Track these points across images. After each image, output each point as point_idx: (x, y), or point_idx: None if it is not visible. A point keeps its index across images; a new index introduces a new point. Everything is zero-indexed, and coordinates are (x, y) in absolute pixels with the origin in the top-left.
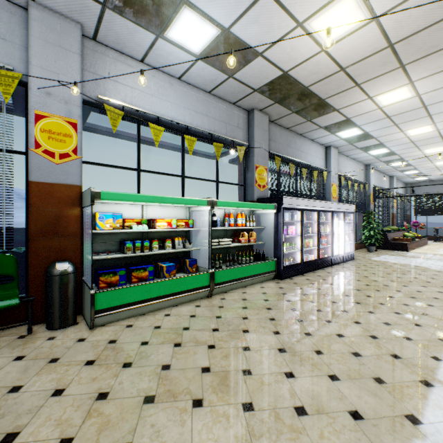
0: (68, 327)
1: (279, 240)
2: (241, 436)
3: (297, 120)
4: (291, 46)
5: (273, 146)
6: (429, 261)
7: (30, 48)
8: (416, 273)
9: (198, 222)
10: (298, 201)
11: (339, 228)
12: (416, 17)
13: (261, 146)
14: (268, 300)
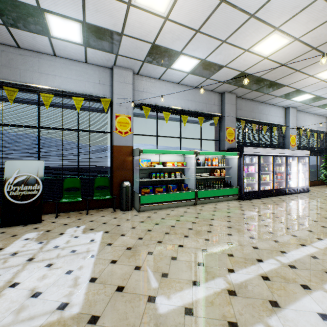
0: (129, 210)
1: (241, 175)
2: (202, 245)
3: (257, 94)
4: (243, 60)
5: (239, 113)
6: None
7: (113, 86)
8: None
9: (189, 163)
10: (256, 149)
11: (294, 168)
12: (326, 33)
13: (230, 115)
14: (229, 209)
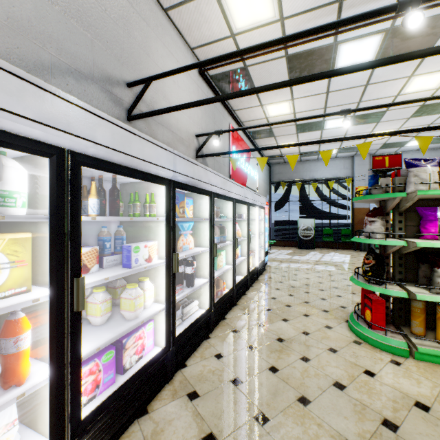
0: (366, 252)
1: None
2: None
3: None
4: None
5: None
6: None
7: (354, 169)
8: None
9: None
10: None
11: None
12: None
13: None
14: None
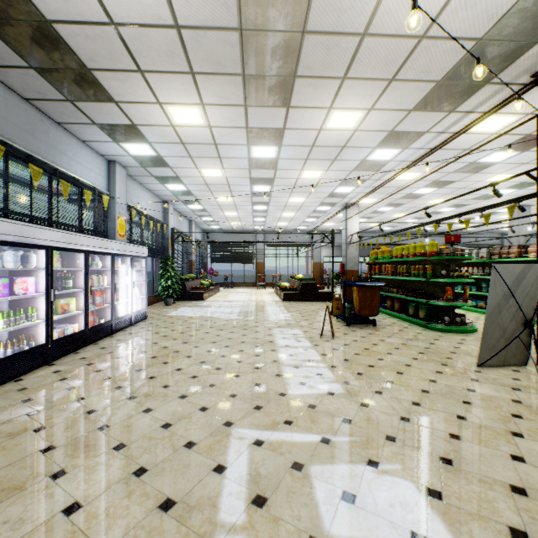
0: None
1: None
2: None
3: (45, 90)
4: None
5: None
6: (220, 310)
7: None
8: (209, 326)
9: None
10: (40, 231)
11: (126, 279)
12: (204, 0)
13: None
14: None
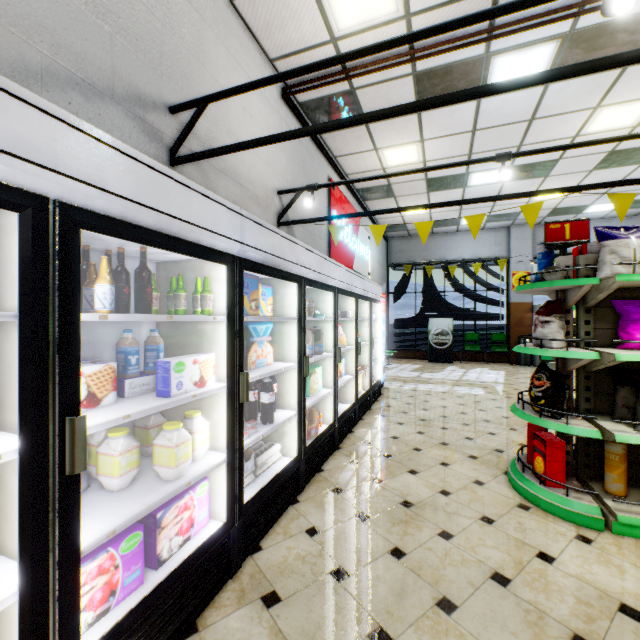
0: (527, 366)
1: None
2: None
3: None
4: None
5: None
6: None
7: (510, 246)
8: None
9: None
10: None
11: None
12: None
13: None
14: None
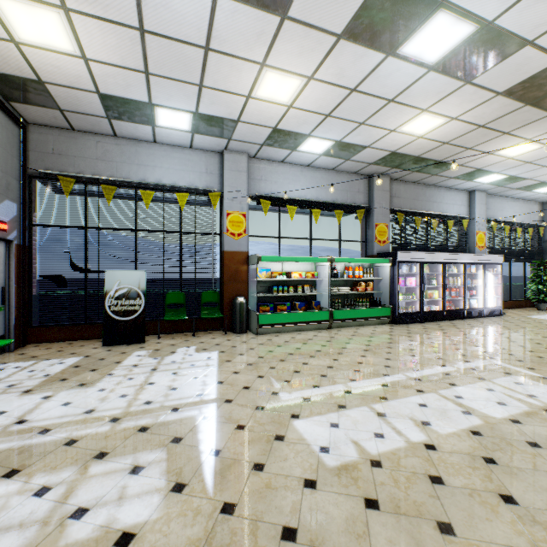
0: (244, 333)
1: (394, 290)
2: (329, 363)
3: (421, 176)
4: (391, 140)
5: (396, 202)
6: None
7: (224, 176)
8: None
9: (322, 274)
10: (416, 254)
11: (477, 281)
12: (490, 112)
13: (381, 206)
14: (374, 333)
